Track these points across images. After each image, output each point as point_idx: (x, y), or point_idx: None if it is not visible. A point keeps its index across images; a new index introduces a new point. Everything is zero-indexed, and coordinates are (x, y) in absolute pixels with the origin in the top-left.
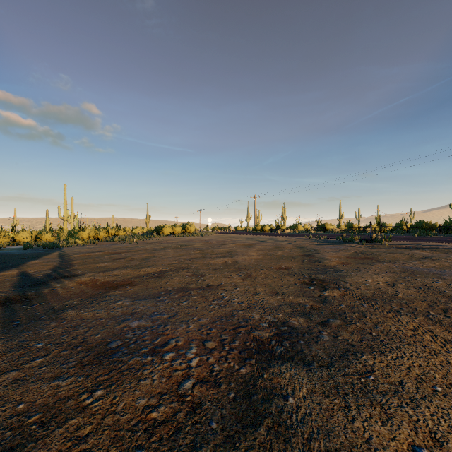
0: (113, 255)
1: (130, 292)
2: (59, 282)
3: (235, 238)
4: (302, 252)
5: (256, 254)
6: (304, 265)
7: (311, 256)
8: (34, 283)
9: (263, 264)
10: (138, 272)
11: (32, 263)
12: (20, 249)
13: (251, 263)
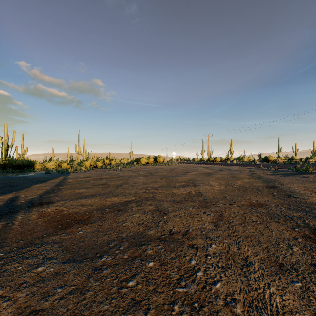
0: (97, 181)
1: (76, 236)
2: (24, 213)
3: (194, 167)
4: (263, 183)
5: (217, 184)
6: (277, 200)
7: (278, 188)
8: (4, 212)
9: (228, 197)
10: (104, 202)
11: (34, 187)
12: (44, 174)
13: (215, 194)
